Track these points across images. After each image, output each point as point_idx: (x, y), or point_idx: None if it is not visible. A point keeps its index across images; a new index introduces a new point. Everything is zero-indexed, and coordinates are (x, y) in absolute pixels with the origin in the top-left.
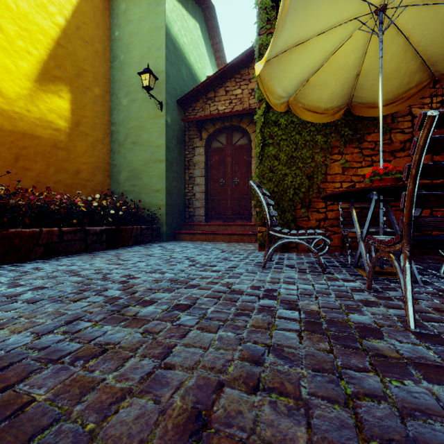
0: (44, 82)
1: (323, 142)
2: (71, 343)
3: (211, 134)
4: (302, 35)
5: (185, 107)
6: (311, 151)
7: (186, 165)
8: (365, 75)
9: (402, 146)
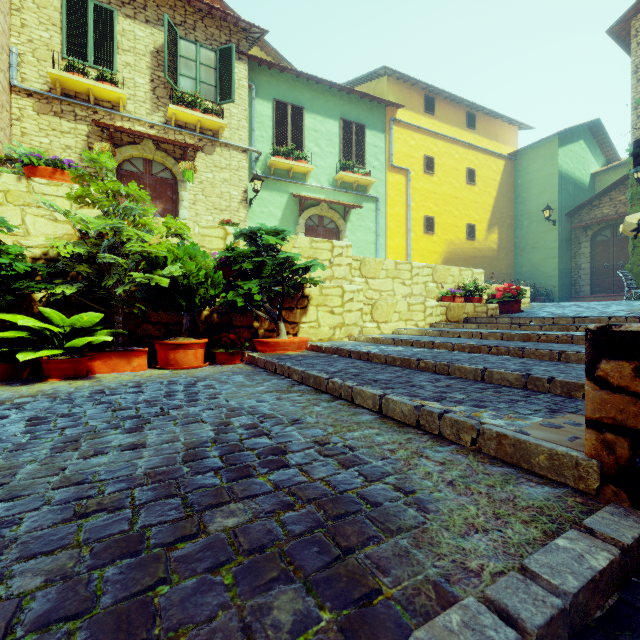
0: (489, 229)
1: None
2: None
3: (596, 231)
4: None
5: (571, 215)
6: None
7: (572, 256)
8: None
9: None
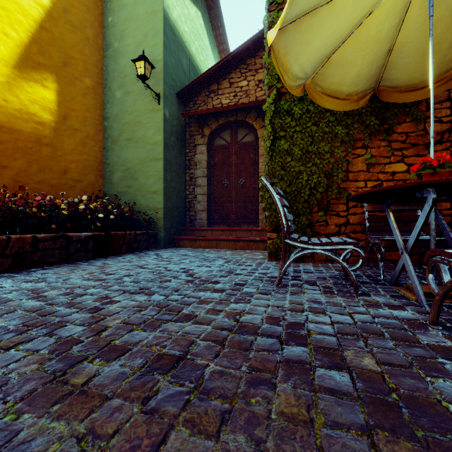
0: (25, 68)
1: (344, 134)
2: None
3: (214, 130)
4: None
5: (186, 101)
6: (330, 145)
7: (186, 164)
8: (399, 51)
9: (439, 138)
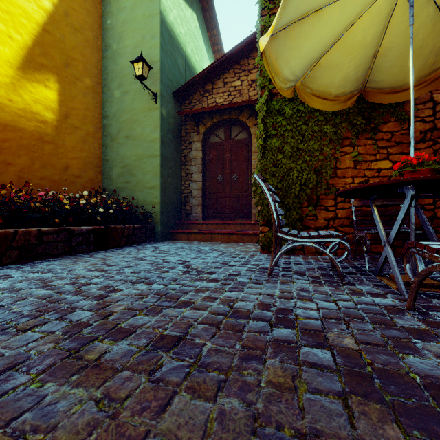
0: (29, 70)
1: (333, 133)
2: None
3: (209, 128)
4: None
5: (181, 100)
6: (319, 143)
7: (182, 161)
8: (383, 55)
9: (422, 137)
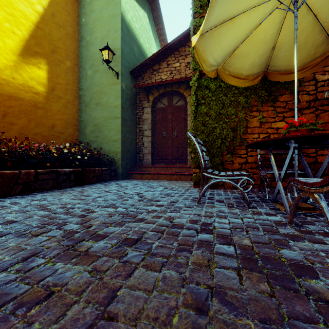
0: (26, 56)
1: (244, 102)
2: (20, 285)
3: (156, 97)
4: (231, 11)
5: (136, 77)
6: (235, 109)
7: (137, 121)
8: (279, 48)
9: (308, 105)
